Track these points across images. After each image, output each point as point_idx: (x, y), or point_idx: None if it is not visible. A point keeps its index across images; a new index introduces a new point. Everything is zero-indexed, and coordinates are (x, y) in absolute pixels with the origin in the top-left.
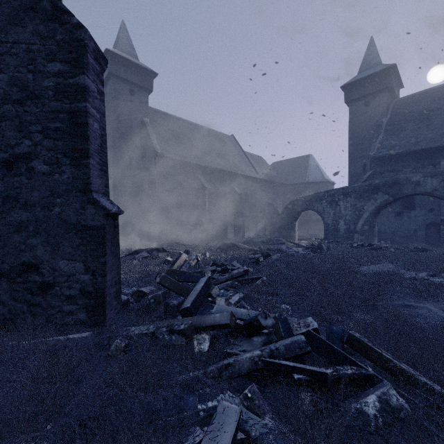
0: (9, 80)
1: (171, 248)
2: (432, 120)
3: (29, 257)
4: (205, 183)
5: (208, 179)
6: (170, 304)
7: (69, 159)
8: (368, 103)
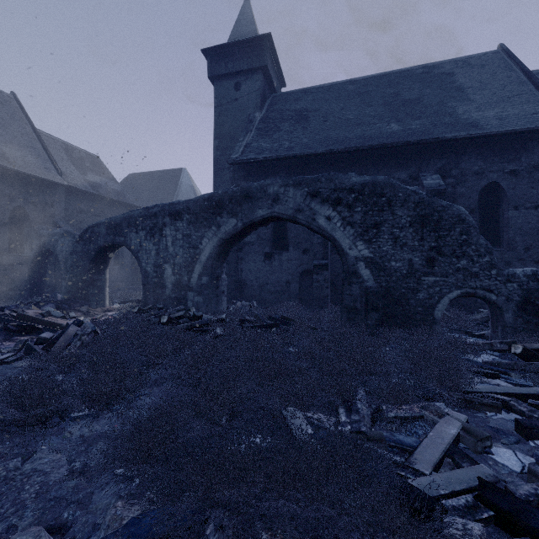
0: None
1: None
2: (309, 122)
3: None
4: None
5: None
6: None
7: None
8: (239, 86)
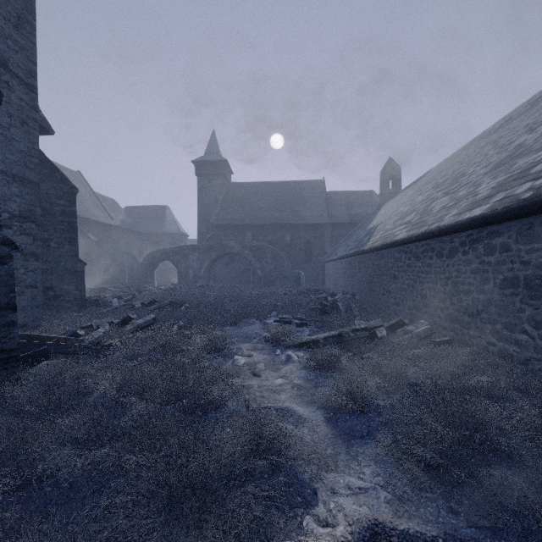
0: None
1: None
2: (245, 205)
3: (48, 284)
4: None
5: None
6: (108, 306)
7: (68, 242)
8: (211, 181)
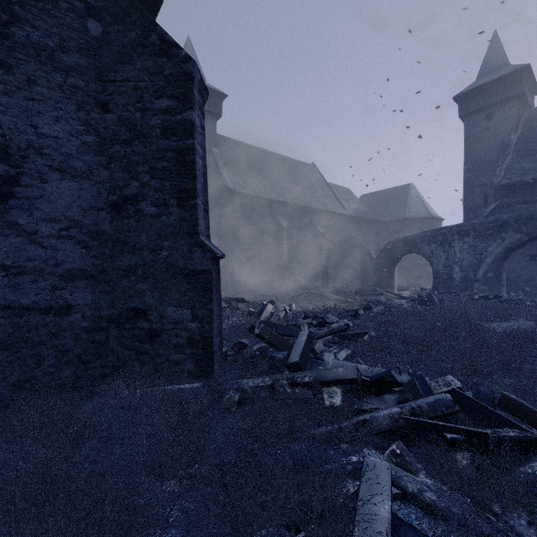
0: (117, 120)
1: (247, 298)
2: None
3: (137, 302)
4: (282, 222)
5: (286, 217)
6: (275, 358)
7: (176, 200)
8: (491, 116)
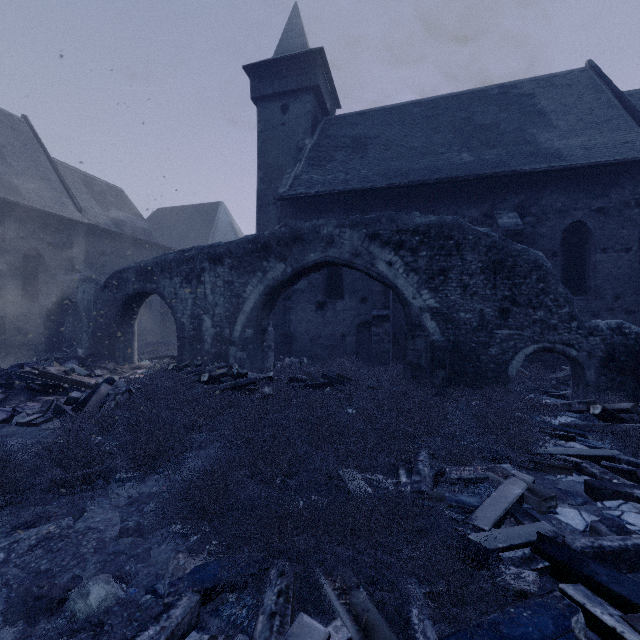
0: None
1: None
2: (368, 151)
3: None
4: None
5: None
6: None
7: None
8: (287, 109)
